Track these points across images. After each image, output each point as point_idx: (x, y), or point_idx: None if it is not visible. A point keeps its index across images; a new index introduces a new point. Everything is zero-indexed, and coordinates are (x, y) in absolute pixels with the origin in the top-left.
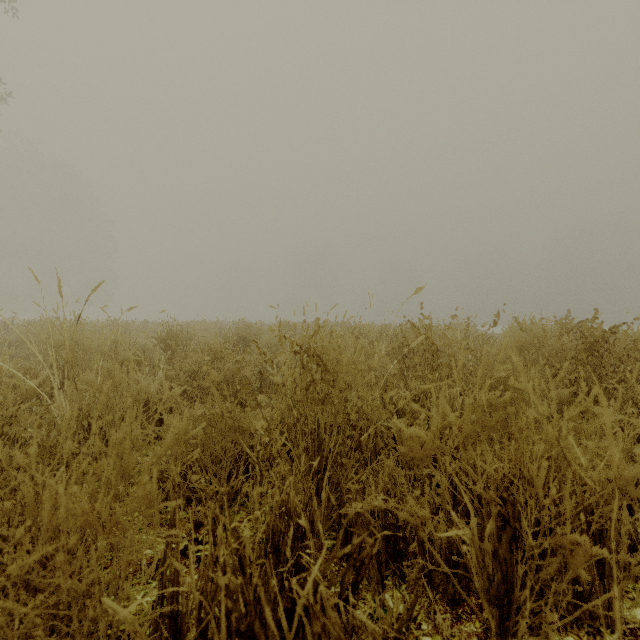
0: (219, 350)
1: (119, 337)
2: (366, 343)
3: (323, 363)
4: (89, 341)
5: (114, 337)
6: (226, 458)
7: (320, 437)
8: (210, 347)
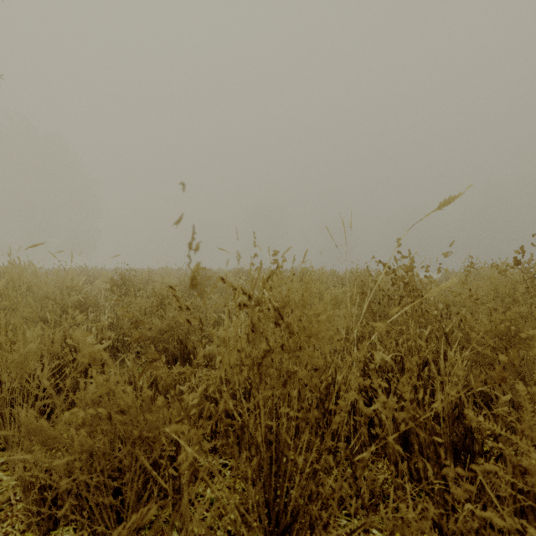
0: (165, 296)
1: (70, 282)
2: (323, 288)
3: (285, 322)
4: (25, 286)
5: (66, 282)
6: (132, 470)
7: (280, 440)
8: (156, 292)
